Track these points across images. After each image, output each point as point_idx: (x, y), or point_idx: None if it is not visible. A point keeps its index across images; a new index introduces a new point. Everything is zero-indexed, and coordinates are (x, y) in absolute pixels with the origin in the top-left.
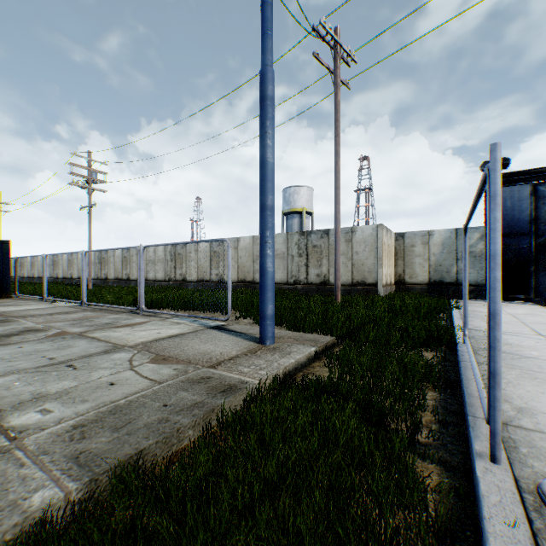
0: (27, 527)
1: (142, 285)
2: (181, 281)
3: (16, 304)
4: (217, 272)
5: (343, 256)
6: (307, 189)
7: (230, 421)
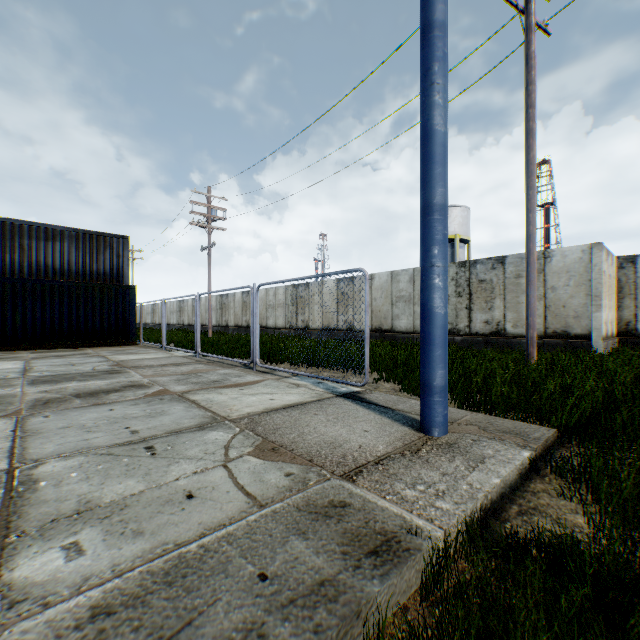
0: None
1: (256, 333)
2: (303, 328)
3: (137, 352)
4: (345, 318)
5: None
6: (461, 210)
7: None
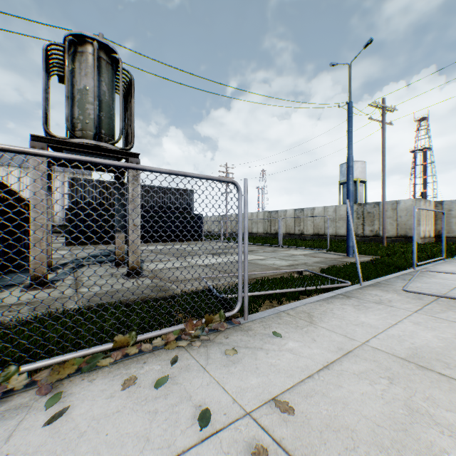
0: (323, 268)
1: (281, 235)
2: (274, 234)
3: (214, 243)
4: (299, 228)
5: (389, 219)
6: (360, 163)
7: (349, 264)
